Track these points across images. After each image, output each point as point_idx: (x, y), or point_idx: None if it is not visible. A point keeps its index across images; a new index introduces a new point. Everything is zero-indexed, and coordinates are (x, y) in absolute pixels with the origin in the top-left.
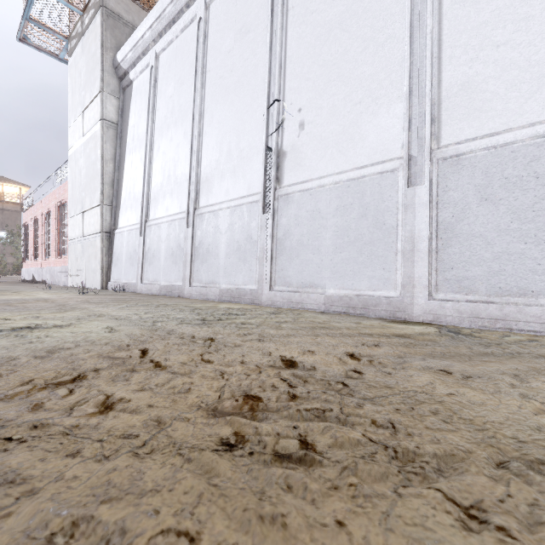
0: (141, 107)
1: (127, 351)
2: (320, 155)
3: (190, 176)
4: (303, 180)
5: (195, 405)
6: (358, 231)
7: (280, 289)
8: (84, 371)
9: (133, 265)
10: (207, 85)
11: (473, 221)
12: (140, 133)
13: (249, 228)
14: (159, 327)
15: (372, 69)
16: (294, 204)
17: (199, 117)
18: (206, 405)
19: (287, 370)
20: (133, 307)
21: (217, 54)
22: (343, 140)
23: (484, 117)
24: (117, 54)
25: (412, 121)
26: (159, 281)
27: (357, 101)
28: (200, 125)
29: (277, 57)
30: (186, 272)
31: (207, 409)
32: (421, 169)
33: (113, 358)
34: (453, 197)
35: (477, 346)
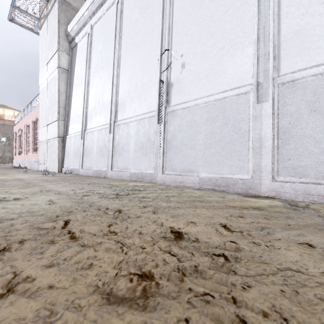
0: (82, 59)
1: (54, 222)
2: (195, 84)
3: (111, 101)
4: (184, 101)
5: (93, 285)
6: (222, 134)
7: (169, 173)
8: (12, 242)
9: (77, 157)
10: (122, 43)
11: (305, 126)
12: (82, 75)
13: (149, 133)
14: (85, 200)
15: (231, 25)
16: (178, 117)
17: (117, 63)
18: (103, 285)
19: (176, 243)
20: (73, 185)
21: (129, 23)
22: (211, 74)
23: (312, 54)
24: (68, 26)
25: (259, 58)
26: (93, 167)
27: (220, 48)
28: (118, 68)
29: (167, 22)
30: (109, 161)
31: (102, 291)
32: (266, 91)
33: (40, 229)
34: (290, 110)
35: (317, 217)
